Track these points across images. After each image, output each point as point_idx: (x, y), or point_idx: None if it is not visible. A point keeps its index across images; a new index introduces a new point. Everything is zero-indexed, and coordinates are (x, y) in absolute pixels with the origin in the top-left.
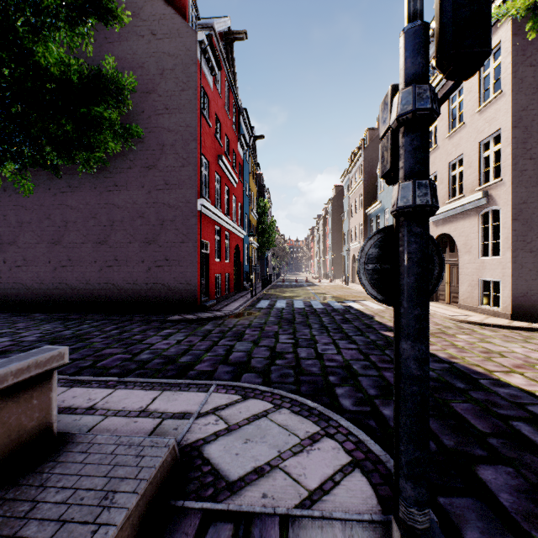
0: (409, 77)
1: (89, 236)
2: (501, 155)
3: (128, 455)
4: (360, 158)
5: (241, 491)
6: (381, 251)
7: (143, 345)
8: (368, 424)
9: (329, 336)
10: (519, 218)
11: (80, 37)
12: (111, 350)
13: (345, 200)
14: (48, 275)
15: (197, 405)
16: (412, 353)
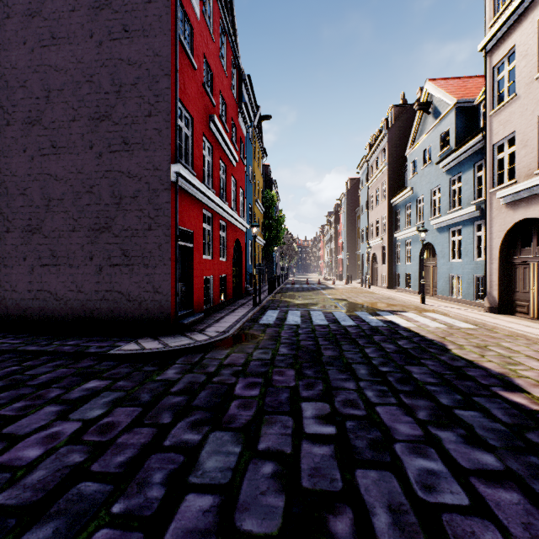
0: None
1: (16, 222)
2: None
3: None
4: (383, 140)
5: None
6: None
7: None
8: None
9: (406, 409)
10: None
11: None
12: None
13: (363, 192)
14: None
15: None
16: None
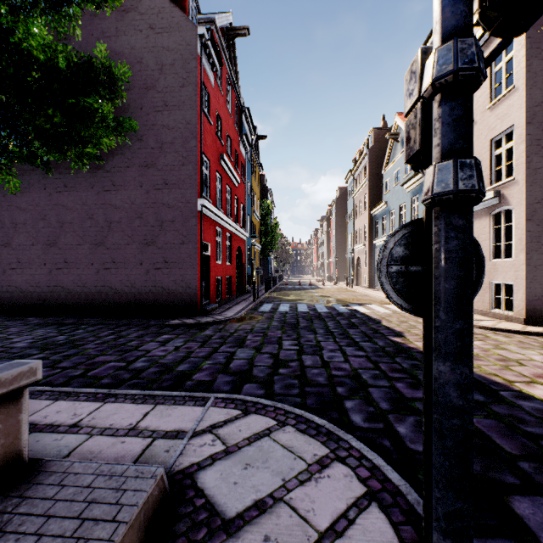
0: (448, 31)
1: (86, 237)
2: (514, 153)
3: (107, 488)
4: (364, 158)
5: (239, 532)
6: (407, 250)
7: (139, 352)
8: (382, 444)
9: (336, 342)
10: (533, 219)
11: (67, 20)
12: (104, 358)
13: (350, 201)
14: (43, 278)
15: (192, 422)
16: (452, 377)
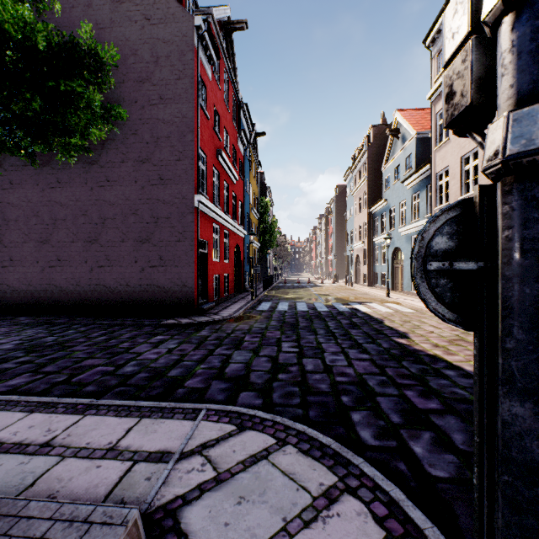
0: None
1: (79, 235)
2: None
3: None
4: (364, 155)
5: None
6: (451, 241)
7: (129, 355)
8: (397, 467)
9: (337, 344)
10: None
11: None
12: (92, 361)
13: (349, 199)
14: (36, 276)
15: (180, 440)
16: (535, 425)
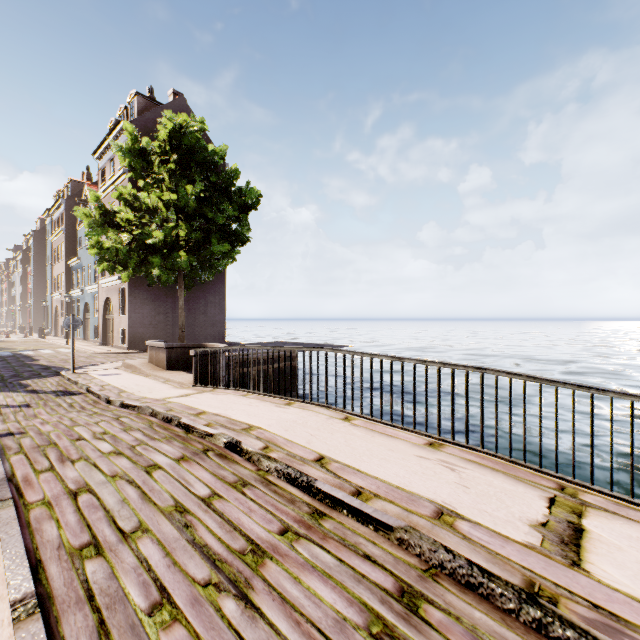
0: None
1: None
2: None
3: None
4: (62, 206)
5: None
6: None
7: None
8: None
9: None
10: (133, 295)
11: None
12: None
13: (49, 243)
14: None
15: None
16: None
